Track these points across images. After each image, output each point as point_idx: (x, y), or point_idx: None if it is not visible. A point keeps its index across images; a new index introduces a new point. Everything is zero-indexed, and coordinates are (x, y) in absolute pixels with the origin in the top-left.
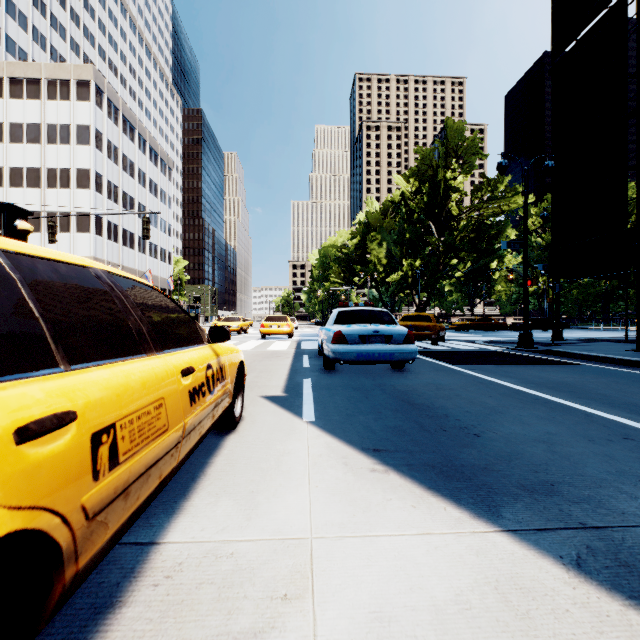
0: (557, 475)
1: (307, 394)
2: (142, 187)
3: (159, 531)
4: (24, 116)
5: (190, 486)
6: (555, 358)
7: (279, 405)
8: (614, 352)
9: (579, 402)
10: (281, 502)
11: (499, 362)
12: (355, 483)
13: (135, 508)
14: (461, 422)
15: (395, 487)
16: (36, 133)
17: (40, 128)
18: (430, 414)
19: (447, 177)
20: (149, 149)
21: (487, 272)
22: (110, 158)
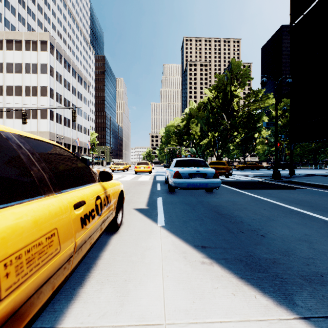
0: (322, 267)
1: (160, 207)
2: (74, 95)
3: (59, 316)
4: (13, 59)
5: (85, 275)
6: (294, 185)
7: (144, 214)
8: (326, 182)
9: (317, 213)
10: (144, 289)
11: (264, 188)
12: (192, 273)
13: (25, 324)
14: (251, 226)
15: (219, 277)
16: (20, 68)
17: (22, 65)
18: (232, 221)
19: (232, 89)
20: (78, 76)
21: (252, 139)
22: (57, 81)
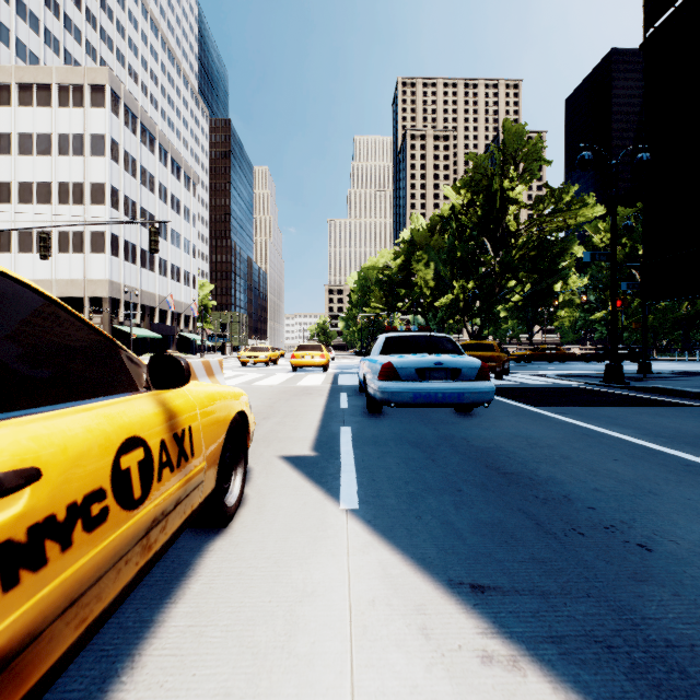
0: None
1: (346, 453)
2: (163, 203)
3: None
4: (34, 125)
5: None
6: (661, 397)
7: (304, 474)
8: None
9: None
10: None
11: (592, 403)
12: None
13: None
14: (600, 514)
15: None
16: (47, 144)
17: (51, 138)
18: (540, 495)
19: (504, 187)
20: (171, 161)
21: (550, 295)
22: (127, 171)
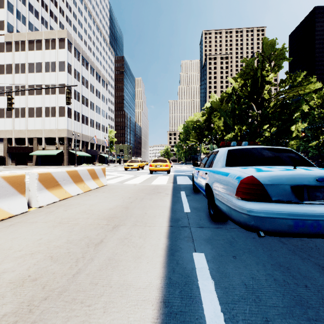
0: None
1: None
2: (92, 93)
3: None
4: (34, 59)
5: None
6: None
7: None
8: None
9: None
10: None
11: None
12: None
13: None
14: None
15: None
16: (40, 67)
17: (42, 64)
18: None
19: (263, 75)
20: (96, 74)
21: (287, 132)
22: (75, 78)
